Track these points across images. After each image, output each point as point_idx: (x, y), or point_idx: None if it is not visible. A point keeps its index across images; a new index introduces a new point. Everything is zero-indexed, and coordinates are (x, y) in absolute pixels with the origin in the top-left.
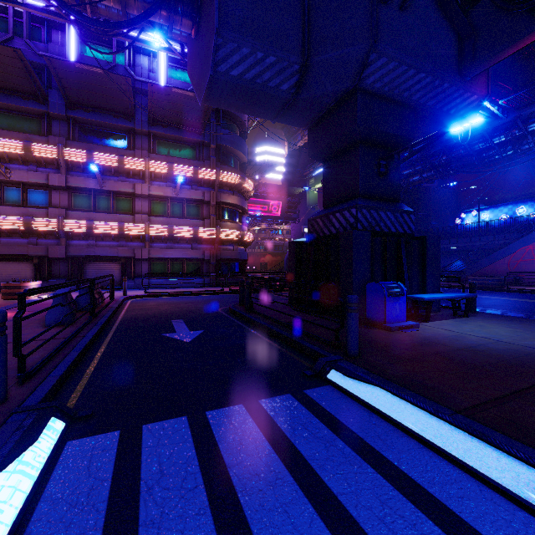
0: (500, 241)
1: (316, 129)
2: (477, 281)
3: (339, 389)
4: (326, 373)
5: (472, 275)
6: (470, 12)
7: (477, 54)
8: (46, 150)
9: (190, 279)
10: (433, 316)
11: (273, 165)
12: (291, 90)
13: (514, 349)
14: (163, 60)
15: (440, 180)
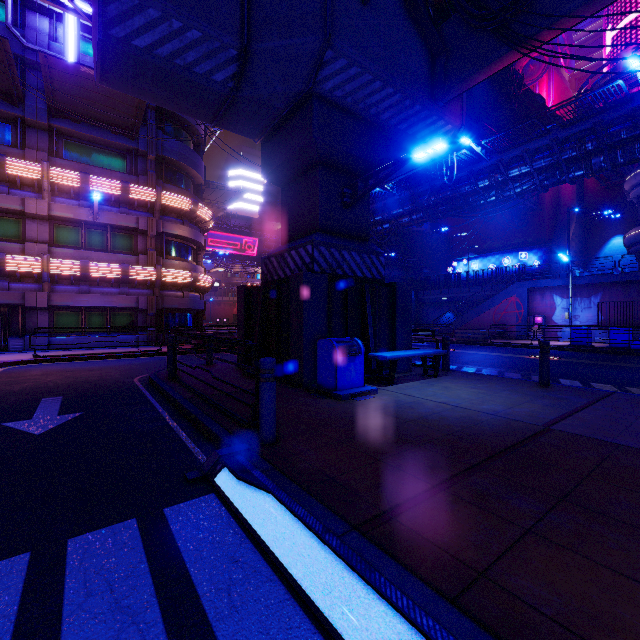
0: (487, 292)
1: (270, 142)
2: (463, 334)
3: (223, 499)
4: (215, 473)
5: (461, 328)
6: (442, 26)
7: (449, 76)
8: None
9: (110, 336)
10: (401, 377)
11: (241, 192)
12: (228, 83)
13: (468, 416)
14: (72, 27)
15: (433, 224)
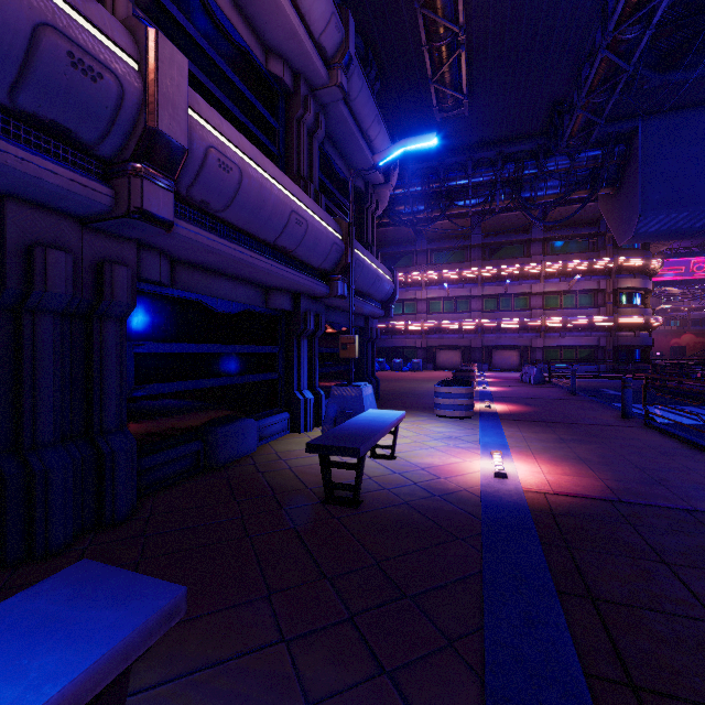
0: None
1: None
2: None
3: None
4: None
5: None
6: None
7: None
8: (471, 273)
9: (589, 365)
10: None
11: None
12: (704, 225)
13: None
14: None
15: None
